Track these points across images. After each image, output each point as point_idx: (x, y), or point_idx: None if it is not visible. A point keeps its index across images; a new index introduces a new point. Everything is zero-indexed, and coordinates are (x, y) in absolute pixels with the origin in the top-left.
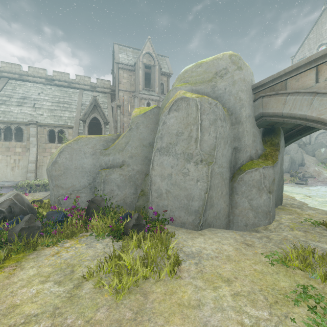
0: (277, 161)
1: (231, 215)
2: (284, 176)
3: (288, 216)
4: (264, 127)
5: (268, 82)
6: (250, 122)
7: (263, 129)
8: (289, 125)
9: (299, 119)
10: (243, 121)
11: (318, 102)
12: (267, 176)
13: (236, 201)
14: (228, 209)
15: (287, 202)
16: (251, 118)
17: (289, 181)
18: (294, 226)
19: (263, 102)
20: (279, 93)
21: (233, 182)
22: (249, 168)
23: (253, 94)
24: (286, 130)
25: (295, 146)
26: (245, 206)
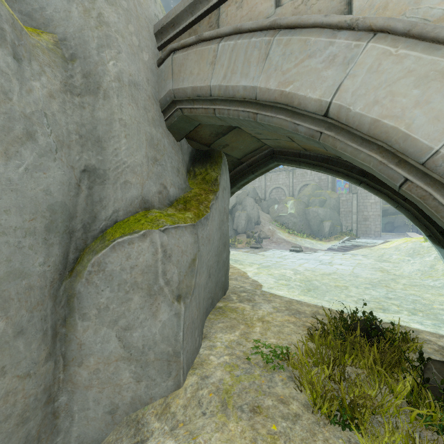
0: (207, 213)
1: (65, 391)
2: (241, 237)
3: (228, 338)
4: (194, 146)
5: (184, 11)
6: (139, 104)
7: (193, 149)
8: (236, 152)
9: (243, 103)
10: (109, 88)
11: (281, 49)
12: (177, 251)
13: (80, 341)
14: (34, 384)
15: (236, 284)
16: (142, 96)
17: (245, 244)
18: (233, 383)
19: (175, 63)
20: (205, 38)
21: (73, 279)
22: (124, 233)
23: (159, 51)
24: (234, 162)
25: (252, 201)
26: (109, 353)
